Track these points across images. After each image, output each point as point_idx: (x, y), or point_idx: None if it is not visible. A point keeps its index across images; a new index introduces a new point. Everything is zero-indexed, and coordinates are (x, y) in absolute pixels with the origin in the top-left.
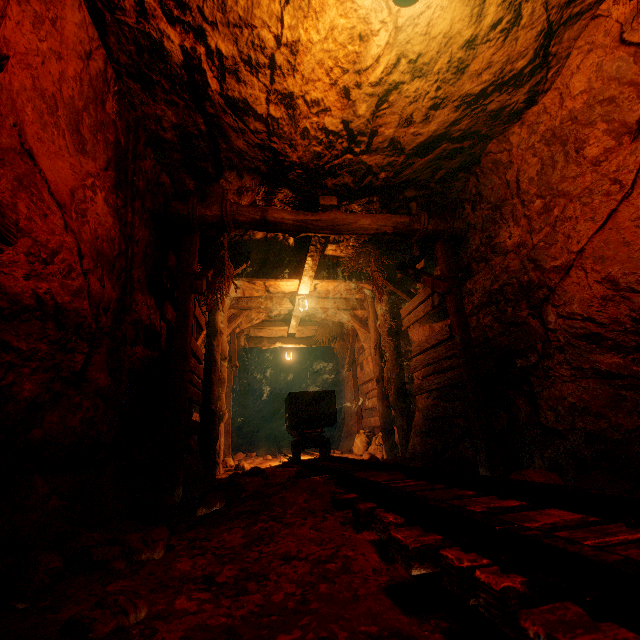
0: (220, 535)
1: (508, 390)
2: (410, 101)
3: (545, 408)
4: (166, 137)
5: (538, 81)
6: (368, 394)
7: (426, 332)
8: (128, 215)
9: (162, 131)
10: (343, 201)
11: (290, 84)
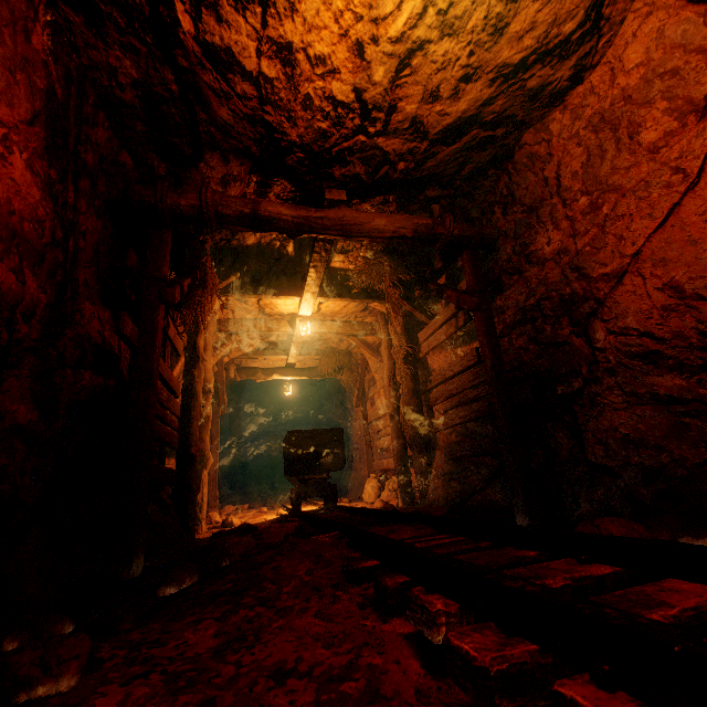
0: (181, 634)
1: (546, 422)
2: (437, 68)
3: (592, 441)
4: (124, 98)
5: (587, 52)
6: (380, 432)
7: (448, 358)
8: (68, 194)
9: (118, 89)
10: (353, 199)
11: (288, 30)
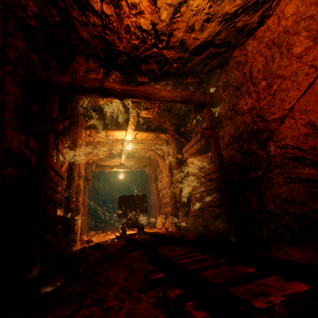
0: None
1: (244, 191)
2: (193, 14)
3: (268, 201)
4: (31, 24)
5: (266, 8)
6: (164, 195)
7: (196, 160)
8: None
9: (27, 18)
10: (151, 82)
11: None
